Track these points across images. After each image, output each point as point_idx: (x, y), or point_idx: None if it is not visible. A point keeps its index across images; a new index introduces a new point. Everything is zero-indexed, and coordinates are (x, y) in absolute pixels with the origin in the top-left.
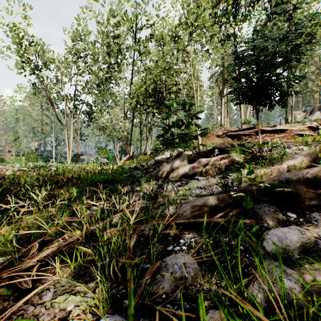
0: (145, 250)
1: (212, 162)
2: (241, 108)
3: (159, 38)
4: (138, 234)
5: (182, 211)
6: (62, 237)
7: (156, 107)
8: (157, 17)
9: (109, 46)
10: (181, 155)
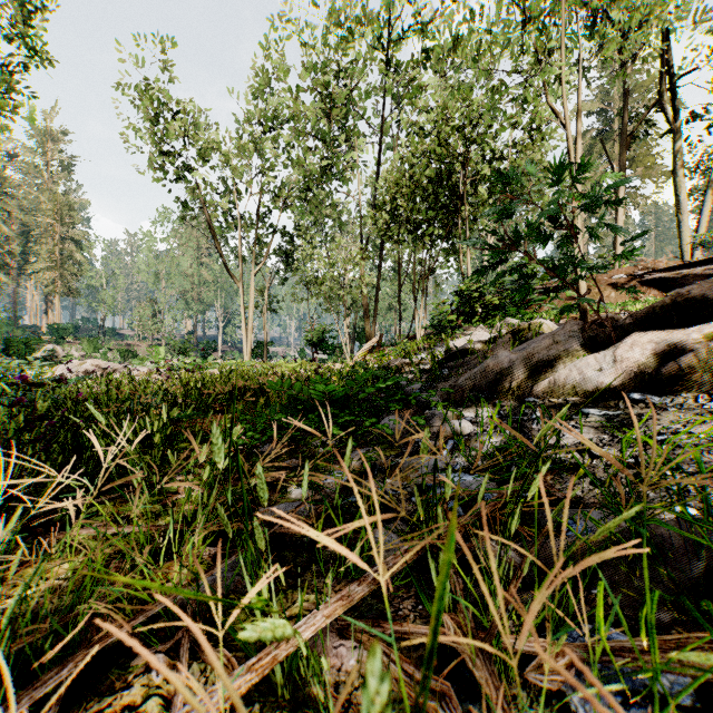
0: None
1: (701, 341)
2: (678, 207)
3: (448, 52)
4: None
5: None
6: (174, 640)
7: (438, 223)
8: (442, 1)
9: (329, 96)
10: (533, 332)
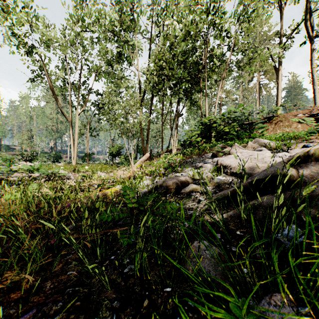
0: None
1: None
2: (314, 81)
3: None
4: None
5: None
6: None
7: (187, 82)
8: None
9: (120, 8)
10: None
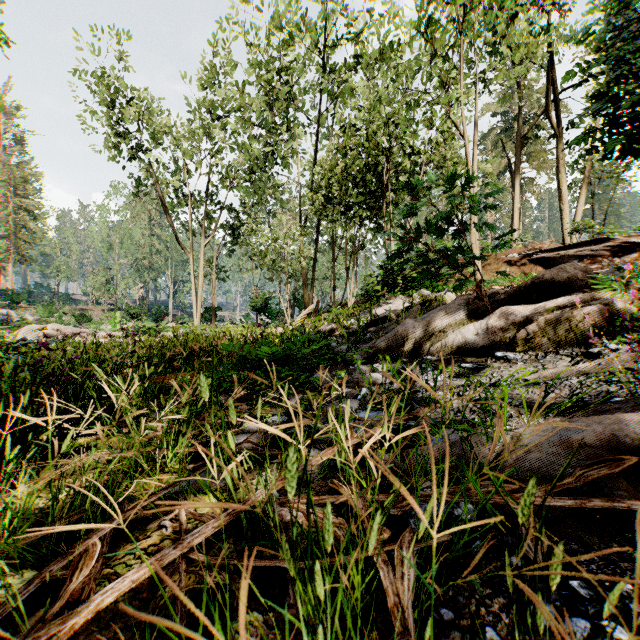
0: (442, 607)
1: (544, 314)
2: (561, 198)
3: (375, 60)
4: (395, 531)
5: (532, 460)
6: (173, 514)
7: (367, 206)
8: (370, 16)
9: (271, 91)
10: (437, 303)
